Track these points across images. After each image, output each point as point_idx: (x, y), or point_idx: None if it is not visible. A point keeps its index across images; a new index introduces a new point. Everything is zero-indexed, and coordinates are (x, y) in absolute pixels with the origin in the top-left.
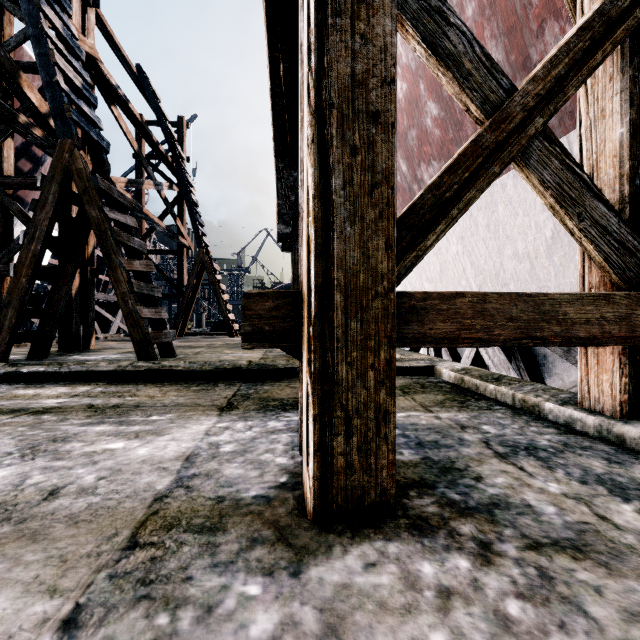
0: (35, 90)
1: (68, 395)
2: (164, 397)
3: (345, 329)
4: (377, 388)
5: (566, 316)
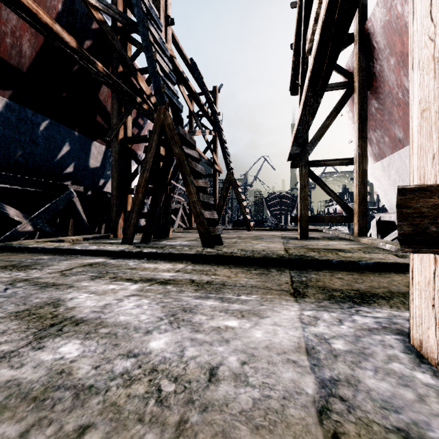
0: (144, 82)
1: (174, 270)
2: (238, 278)
3: None
4: None
5: None
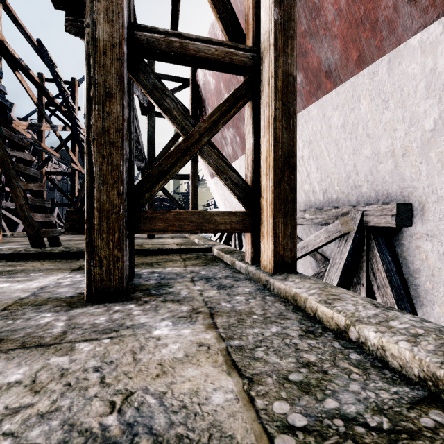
0: None
1: None
2: (42, 266)
3: (100, 226)
4: (114, 249)
5: (216, 221)
